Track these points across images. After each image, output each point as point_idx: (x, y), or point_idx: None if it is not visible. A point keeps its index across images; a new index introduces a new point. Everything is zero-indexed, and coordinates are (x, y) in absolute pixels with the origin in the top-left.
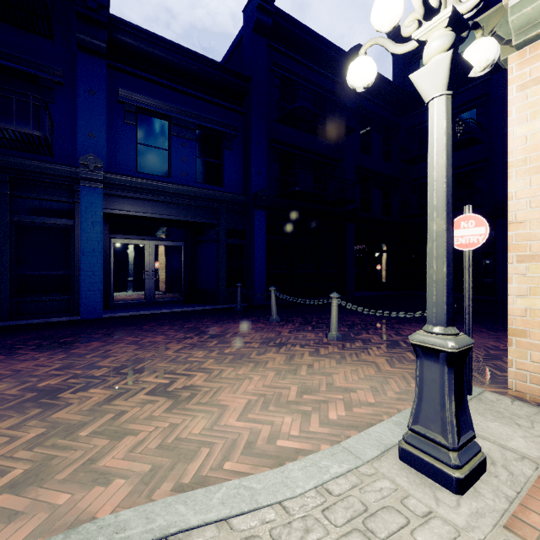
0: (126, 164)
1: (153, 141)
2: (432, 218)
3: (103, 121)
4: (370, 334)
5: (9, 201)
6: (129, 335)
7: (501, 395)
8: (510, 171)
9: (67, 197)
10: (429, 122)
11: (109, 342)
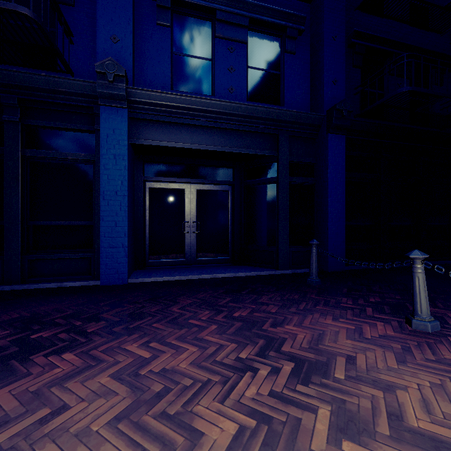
0: (159, 79)
1: (193, 49)
2: None
3: (128, 19)
4: None
5: (20, 131)
6: (140, 333)
7: None
8: None
9: (88, 125)
10: None
11: (90, 360)
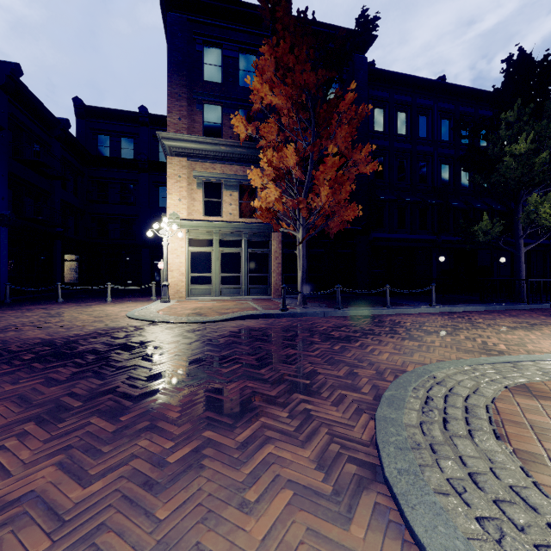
0: None
1: None
2: (165, 265)
3: None
4: (115, 301)
5: None
6: None
7: None
8: (169, 253)
9: None
10: (164, 250)
11: None
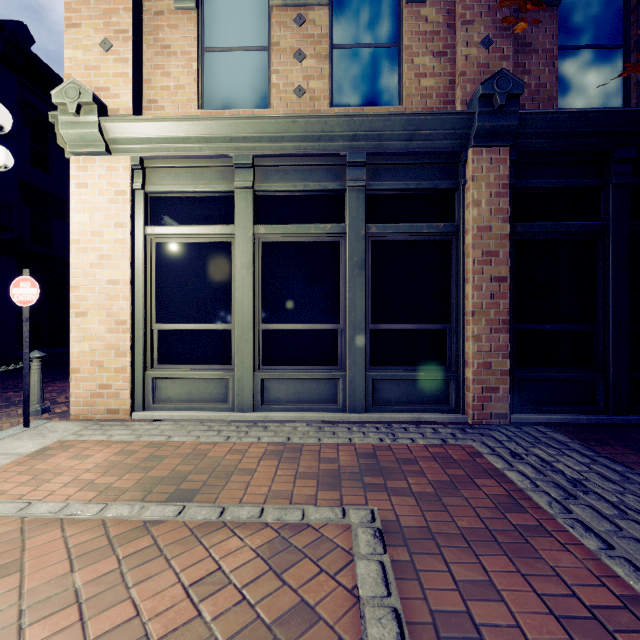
0: None
1: None
2: None
3: None
4: None
5: None
6: None
7: (62, 421)
8: (72, 247)
9: None
10: None
11: None
